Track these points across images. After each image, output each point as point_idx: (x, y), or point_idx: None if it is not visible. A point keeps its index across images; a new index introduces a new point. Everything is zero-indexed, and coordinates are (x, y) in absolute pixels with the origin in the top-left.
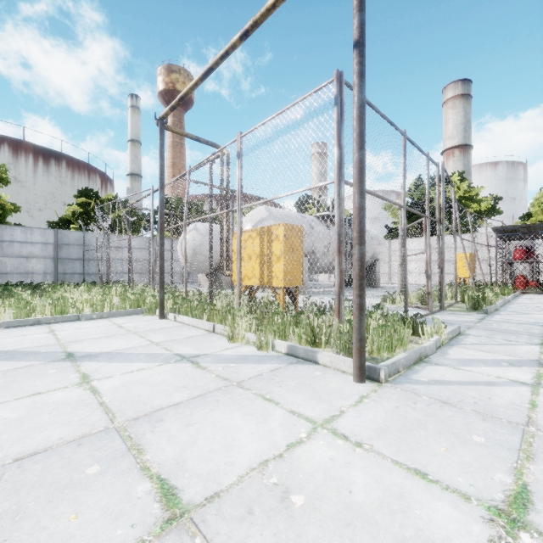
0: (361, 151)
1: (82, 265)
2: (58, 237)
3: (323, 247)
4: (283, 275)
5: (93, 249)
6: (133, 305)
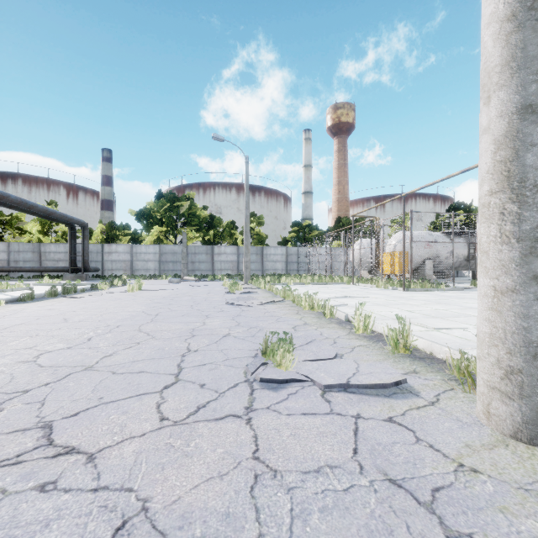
0: (404, 244)
1: (297, 265)
2: (287, 251)
3: (446, 253)
4: (398, 270)
5: (302, 256)
6: (341, 281)
